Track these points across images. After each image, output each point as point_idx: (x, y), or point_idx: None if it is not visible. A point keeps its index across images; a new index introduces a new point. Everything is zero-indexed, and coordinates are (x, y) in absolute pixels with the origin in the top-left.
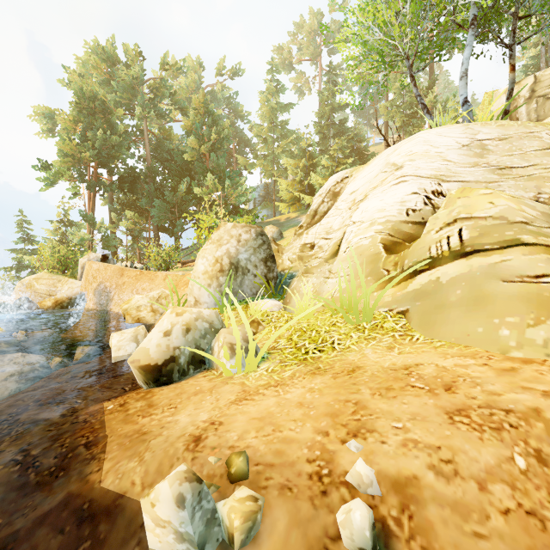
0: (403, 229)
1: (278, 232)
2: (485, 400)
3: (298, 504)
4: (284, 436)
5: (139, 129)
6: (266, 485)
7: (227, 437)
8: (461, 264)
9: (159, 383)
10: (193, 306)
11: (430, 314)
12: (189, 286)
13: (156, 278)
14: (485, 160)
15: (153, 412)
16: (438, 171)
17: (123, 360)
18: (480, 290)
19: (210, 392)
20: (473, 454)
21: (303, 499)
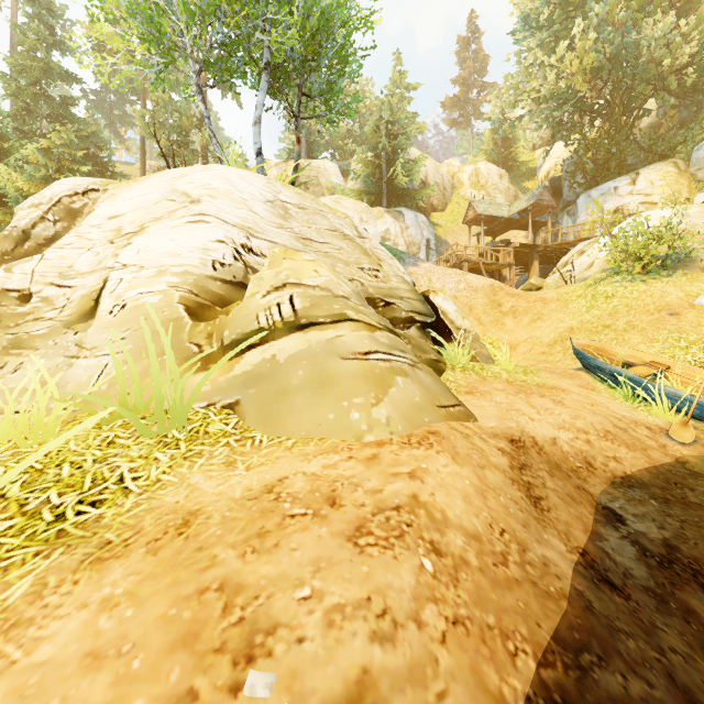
0: (211, 287)
1: None
2: (374, 503)
3: None
4: None
5: None
6: None
7: None
8: (299, 338)
9: None
10: None
11: (270, 405)
12: None
13: None
14: (289, 224)
15: None
16: (246, 221)
17: None
18: (324, 370)
19: None
20: (398, 582)
21: None
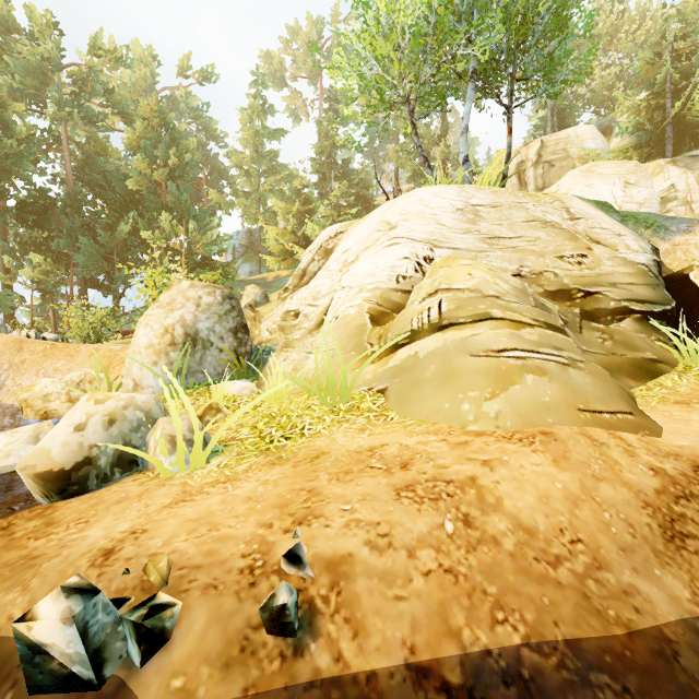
0: (392, 297)
1: (263, 294)
2: (433, 474)
3: (222, 600)
4: (221, 534)
5: (54, 134)
6: (189, 587)
7: (149, 545)
8: (438, 338)
9: (66, 495)
10: (132, 391)
11: (406, 392)
12: (125, 365)
13: (78, 354)
14: (477, 227)
15: (52, 532)
16: (432, 235)
17: (14, 471)
18: (451, 365)
19: (138, 498)
20: (410, 525)
21: (228, 594)
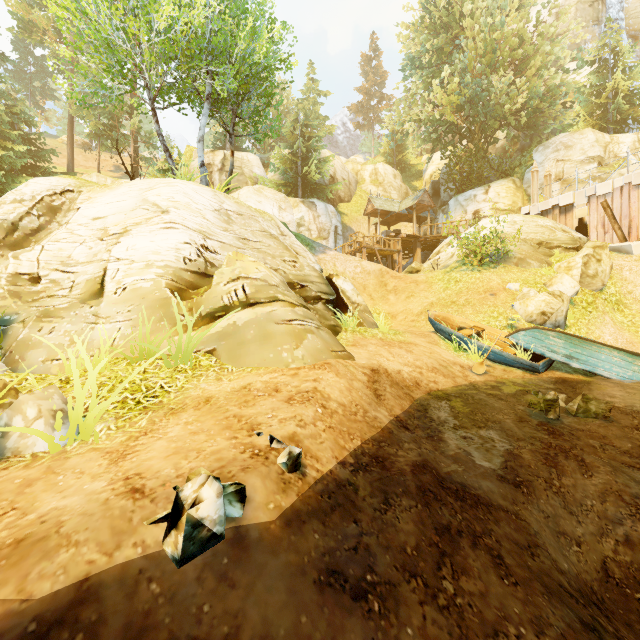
0: (184, 276)
1: None
2: (297, 390)
3: (260, 469)
4: (211, 451)
5: None
6: (233, 474)
7: (165, 474)
8: (250, 312)
9: None
10: None
11: (235, 350)
12: None
13: None
14: (232, 228)
15: None
16: (202, 227)
17: None
18: (266, 330)
19: (53, 474)
20: (307, 413)
21: (260, 466)
